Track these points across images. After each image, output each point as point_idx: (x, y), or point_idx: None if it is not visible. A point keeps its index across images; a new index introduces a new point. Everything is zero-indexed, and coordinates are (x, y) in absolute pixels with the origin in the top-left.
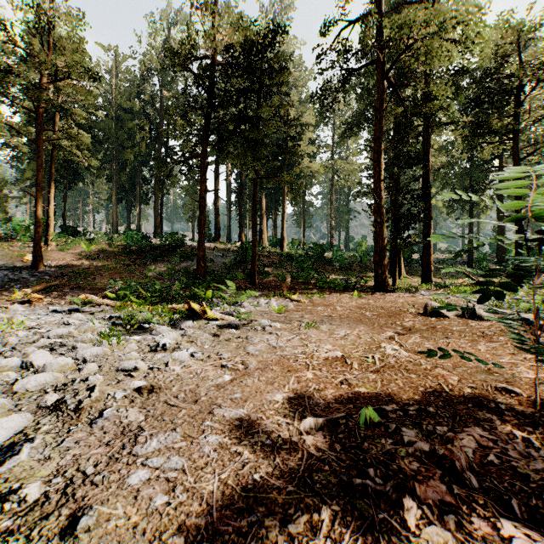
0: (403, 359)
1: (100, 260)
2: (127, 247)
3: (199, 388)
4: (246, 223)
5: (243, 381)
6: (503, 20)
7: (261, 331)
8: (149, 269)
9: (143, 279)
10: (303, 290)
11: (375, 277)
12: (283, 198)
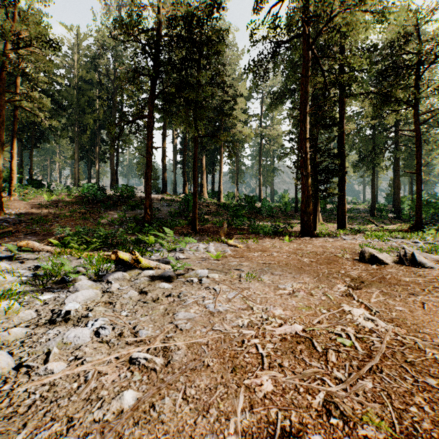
0: (388, 338)
1: (58, 209)
2: (83, 198)
3: (67, 435)
4: (190, 178)
5: (156, 404)
6: (406, 7)
7: (197, 284)
8: (102, 217)
9: (95, 225)
10: (238, 235)
11: (301, 224)
12: (220, 157)
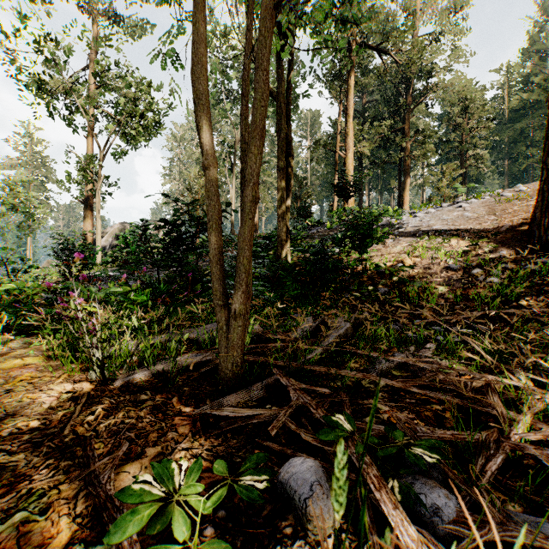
0: None
1: None
2: None
3: None
4: None
5: None
6: None
7: None
8: None
9: None
10: None
11: None
12: None
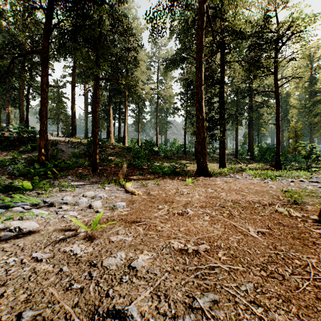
0: None
1: None
2: None
3: None
4: (100, 126)
5: None
6: None
7: None
8: None
9: None
10: (139, 175)
11: (198, 164)
12: (125, 109)
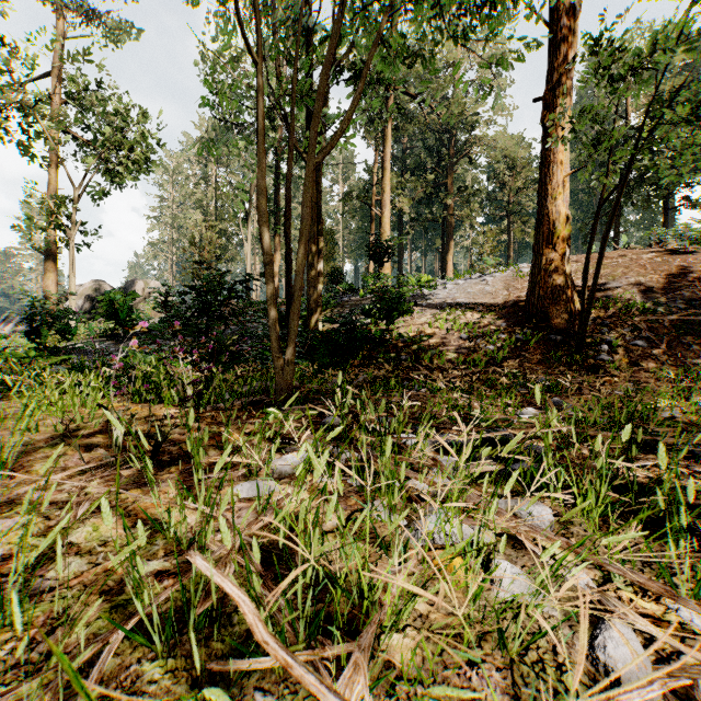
0: None
1: None
2: None
3: None
4: None
5: None
6: None
7: None
8: None
9: None
10: None
11: None
12: None
